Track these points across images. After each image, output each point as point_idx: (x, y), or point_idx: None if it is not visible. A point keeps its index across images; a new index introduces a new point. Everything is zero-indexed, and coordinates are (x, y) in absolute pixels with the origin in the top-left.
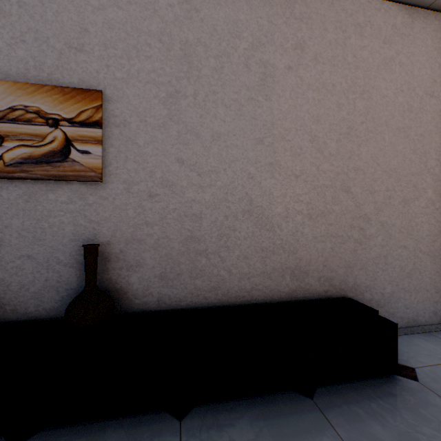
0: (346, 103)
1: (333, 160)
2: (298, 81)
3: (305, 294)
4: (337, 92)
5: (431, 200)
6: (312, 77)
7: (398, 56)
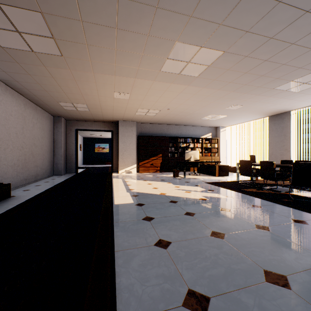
0: None
1: None
2: None
3: None
4: None
5: (12, 149)
6: None
7: (3, 100)
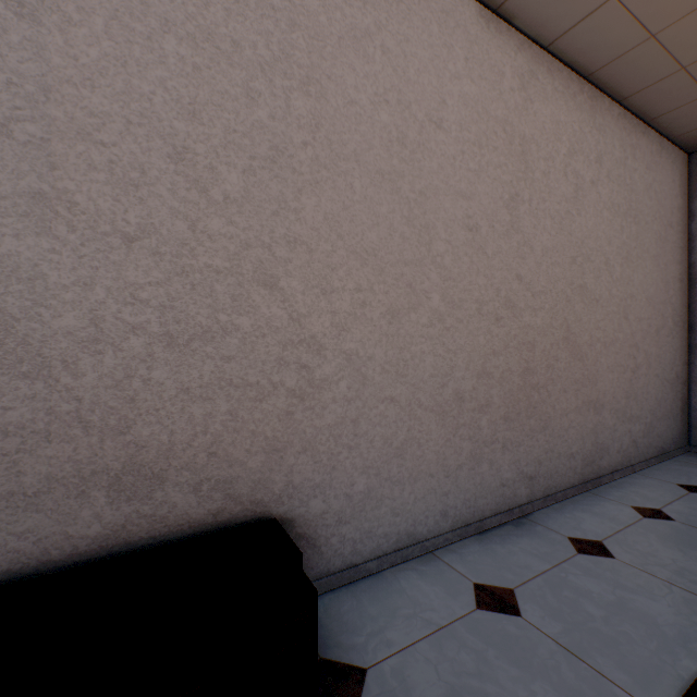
0: (270, 92)
1: (237, 214)
2: (135, 2)
3: (157, 530)
4: (246, 62)
5: (438, 313)
6: (177, 6)
7: (381, 34)
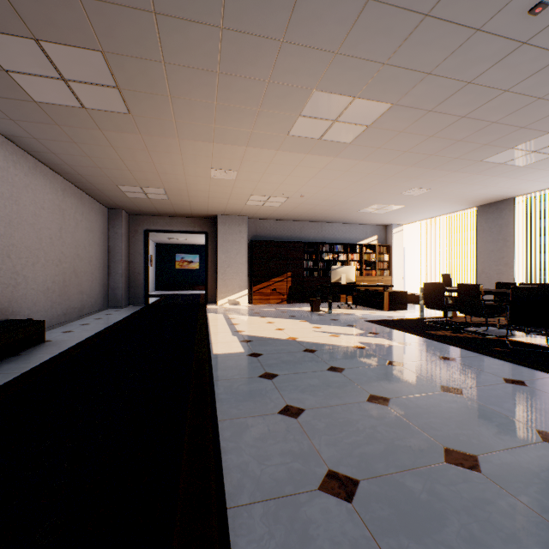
0: (10, 205)
1: (4, 238)
2: None
3: None
4: (5, 198)
5: (44, 264)
6: None
7: (32, 185)
